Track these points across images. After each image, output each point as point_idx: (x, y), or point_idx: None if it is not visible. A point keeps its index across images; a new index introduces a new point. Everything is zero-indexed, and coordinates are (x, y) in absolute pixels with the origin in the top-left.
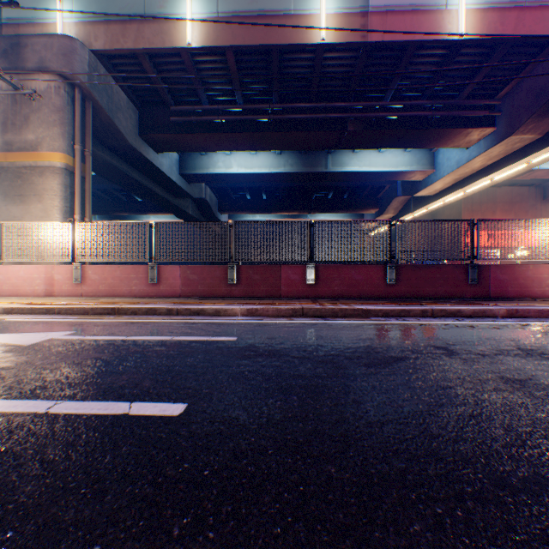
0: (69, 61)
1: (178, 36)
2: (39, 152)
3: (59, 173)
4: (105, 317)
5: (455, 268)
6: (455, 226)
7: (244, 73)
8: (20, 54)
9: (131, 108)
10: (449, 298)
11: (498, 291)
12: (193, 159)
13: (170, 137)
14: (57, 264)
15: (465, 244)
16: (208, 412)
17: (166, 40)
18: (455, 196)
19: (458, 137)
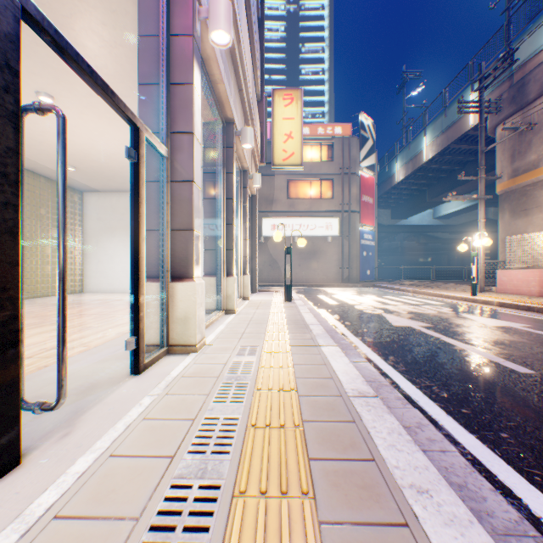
0: None
1: None
2: (538, 168)
3: None
4: None
5: None
6: None
7: None
8: (521, 93)
9: None
10: None
11: None
12: None
13: None
14: None
15: None
16: (540, 378)
17: None
18: None
19: None
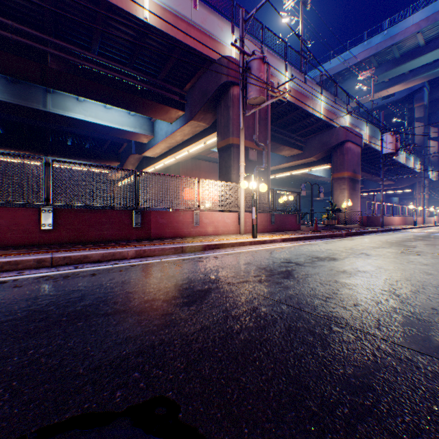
0: None
1: None
2: None
3: None
4: None
5: (122, 213)
6: (121, 175)
7: None
8: None
9: None
10: (116, 240)
11: (160, 232)
12: None
13: None
14: None
15: (183, 198)
16: None
17: None
18: (171, 160)
19: (162, 112)
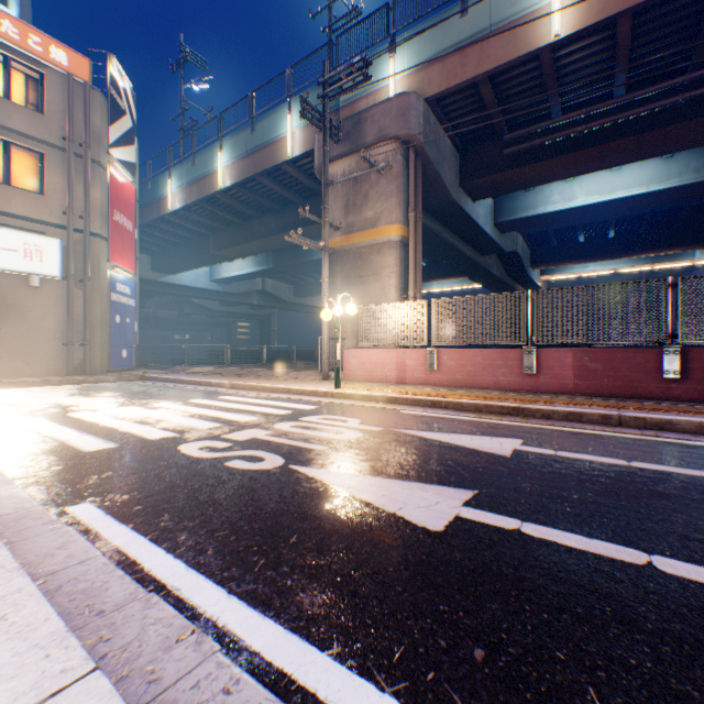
0: (405, 120)
1: (537, 33)
2: (376, 228)
3: (394, 247)
4: (511, 419)
5: None
6: None
7: (639, 42)
8: (359, 132)
9: (452, 154)
10: None
11: None
12: (511, 201)
13: (497, 177)
14: (392, 347)
15: None
16: None
17: (519, 46)
18: None
19: None
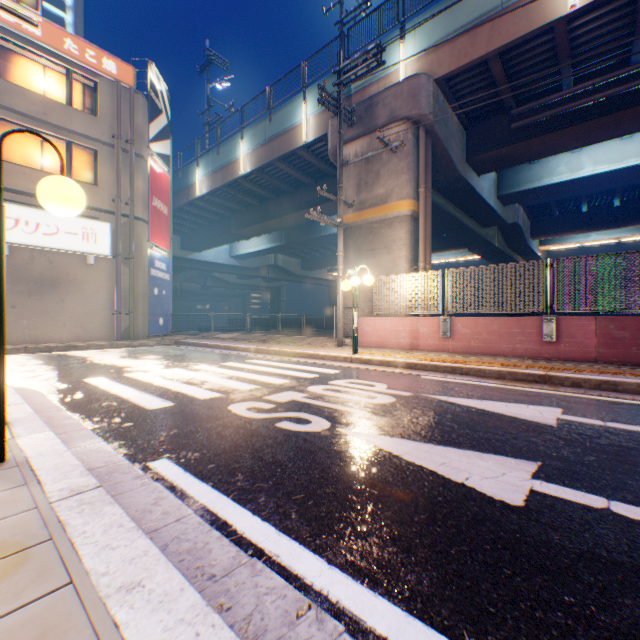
0: (416, 101)
1: (551, 5)
2: (387, 204)
3: (405, 222)
4: (538, 387)
5: None
6: None
7: None
8: (371, 115)
9: (459, 131)
10: None
11: None
12: (515, 174)
13: (504, 151)
14: (402, 315)
15: None
16: None
17: (532, 21)
18: None
19: None
